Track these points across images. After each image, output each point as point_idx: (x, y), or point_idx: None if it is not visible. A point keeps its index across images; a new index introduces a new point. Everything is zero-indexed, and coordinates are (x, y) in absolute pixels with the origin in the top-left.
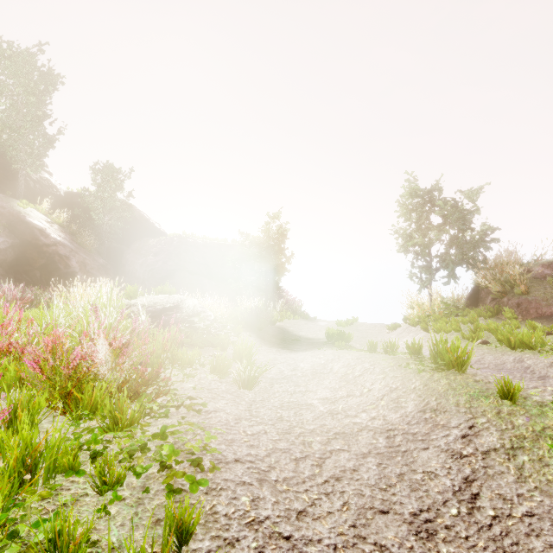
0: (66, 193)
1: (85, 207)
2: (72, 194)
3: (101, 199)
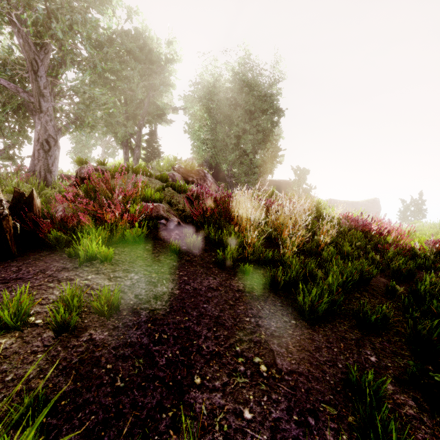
0: (269, 180)
1: (277, 186)
2: (271, 180)
3: (298, 183)
